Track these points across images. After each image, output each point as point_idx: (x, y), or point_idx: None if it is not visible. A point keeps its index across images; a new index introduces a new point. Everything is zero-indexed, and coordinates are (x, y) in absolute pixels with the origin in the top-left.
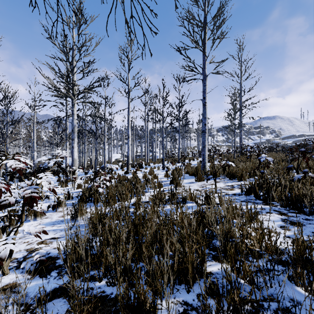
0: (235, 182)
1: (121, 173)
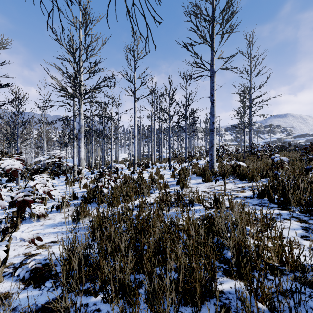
0: (245, 183)
1: (128, 173)
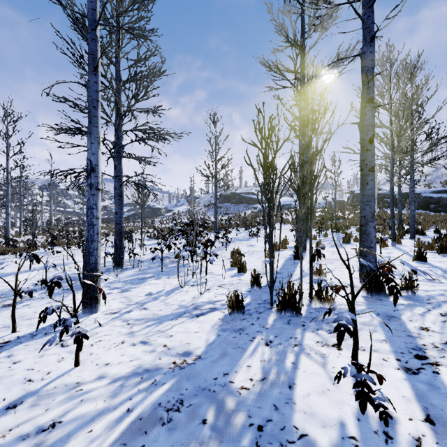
0: None
1: None
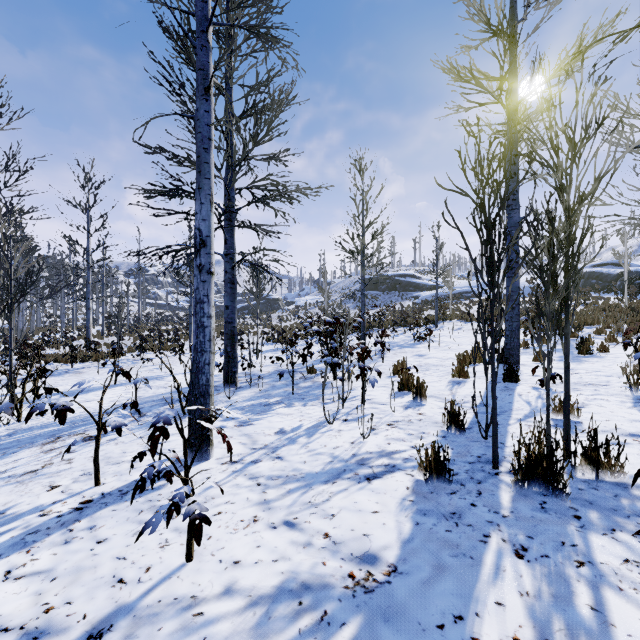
0: None
1: None
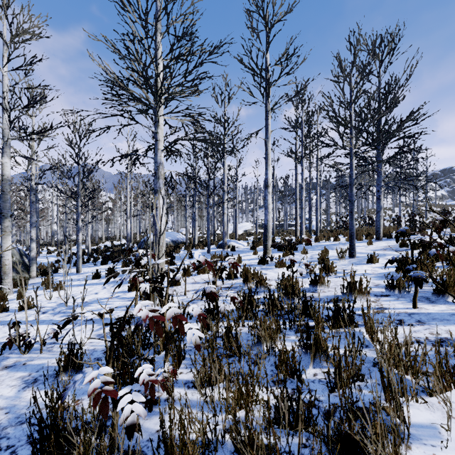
0: None
1: (252, 260)
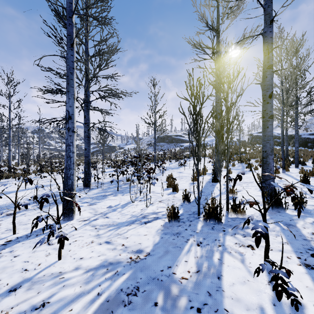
0: None
1: None
